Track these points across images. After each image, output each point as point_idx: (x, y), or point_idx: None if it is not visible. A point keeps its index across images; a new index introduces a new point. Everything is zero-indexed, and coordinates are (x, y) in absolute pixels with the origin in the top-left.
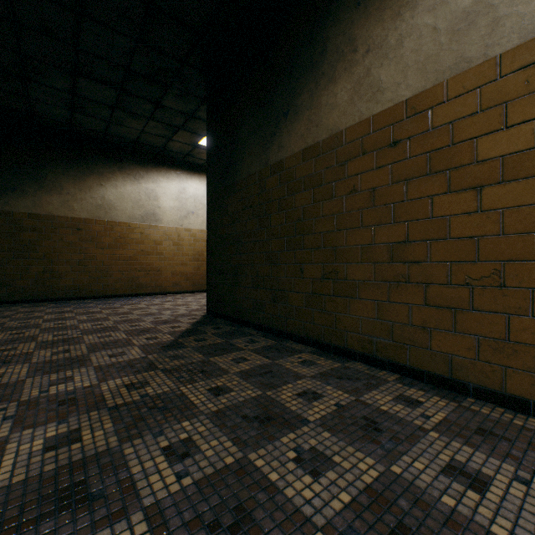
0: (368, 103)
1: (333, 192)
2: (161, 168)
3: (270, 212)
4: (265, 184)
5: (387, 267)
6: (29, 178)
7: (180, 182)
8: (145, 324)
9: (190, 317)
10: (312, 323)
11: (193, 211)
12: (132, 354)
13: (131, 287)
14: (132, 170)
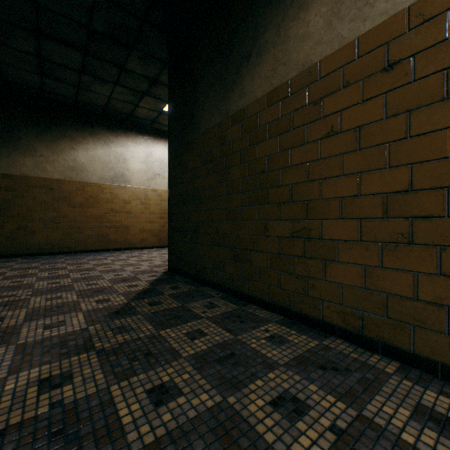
0: (351, 22)
1: (304, 137)
2: (130, 133)
3: (230, 166)
4: (225, 136)
5: (379, 223)
6: (3, 141)
7: (147, 147)
8: (103, 283)
9: (150, 274)
10: (278, 288)
11: (159, 173)
12: (72, 325)
13: (101, 242)
14: (102, 135)
